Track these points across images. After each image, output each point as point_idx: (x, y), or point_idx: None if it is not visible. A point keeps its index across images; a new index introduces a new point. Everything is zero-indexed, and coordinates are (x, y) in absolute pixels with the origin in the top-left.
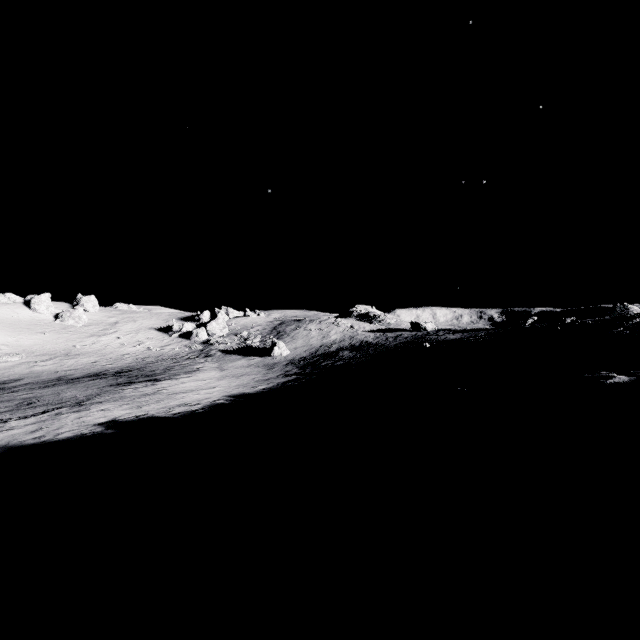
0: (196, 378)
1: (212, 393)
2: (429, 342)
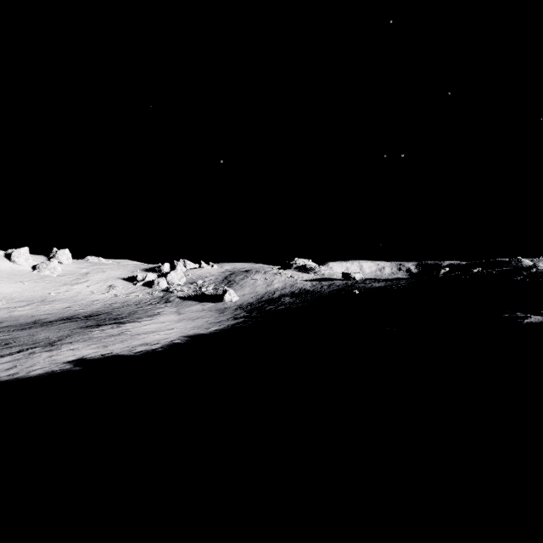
0: (157, 321)
1: (170, 334)
2: (358, 289)
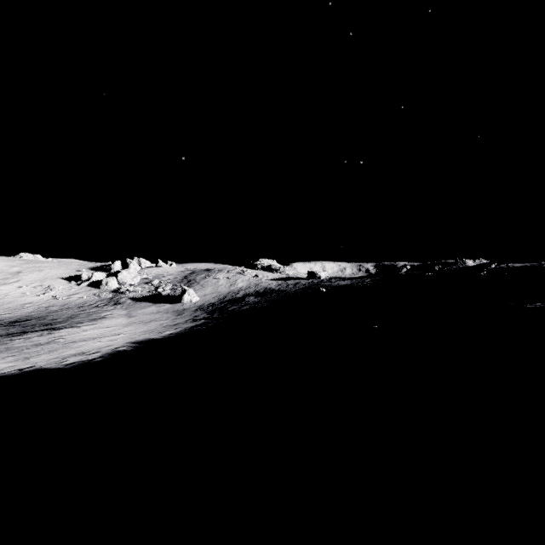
0: (100, 325)
1: (115, 340)
2: (324, 287)
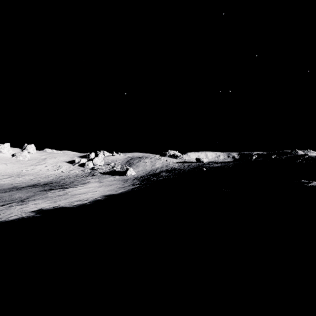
0: (86, 186)
1: (95, 194)
2: (205, 168)
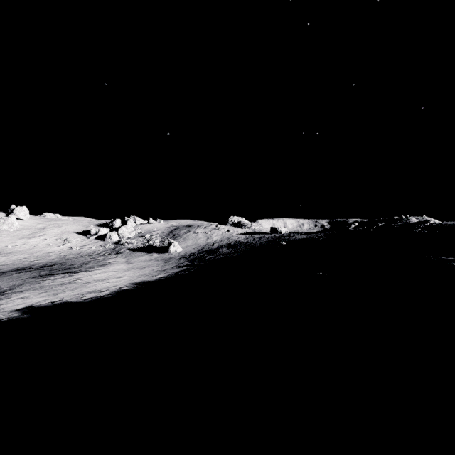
0: (107, 270)
1: (119, 281)
2: (284, 241)
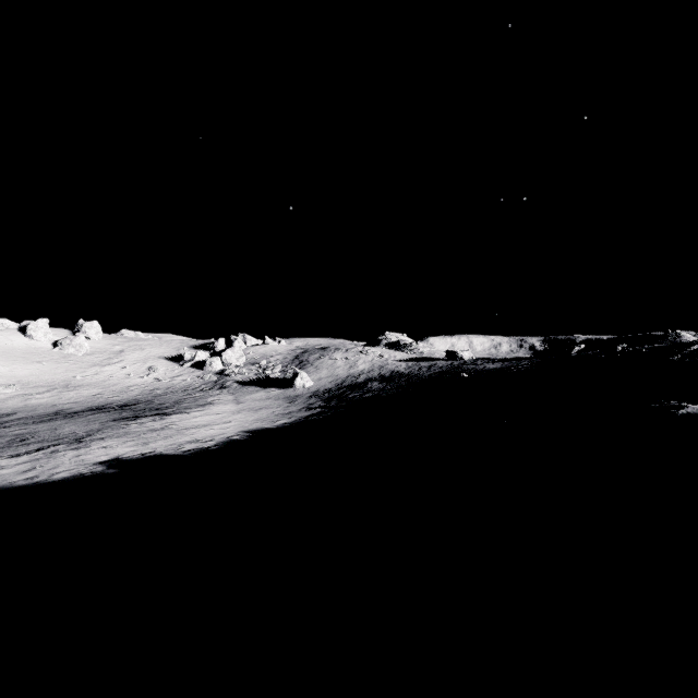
0: (209, 412)
1: (227, 428)
2: (466, 372)
